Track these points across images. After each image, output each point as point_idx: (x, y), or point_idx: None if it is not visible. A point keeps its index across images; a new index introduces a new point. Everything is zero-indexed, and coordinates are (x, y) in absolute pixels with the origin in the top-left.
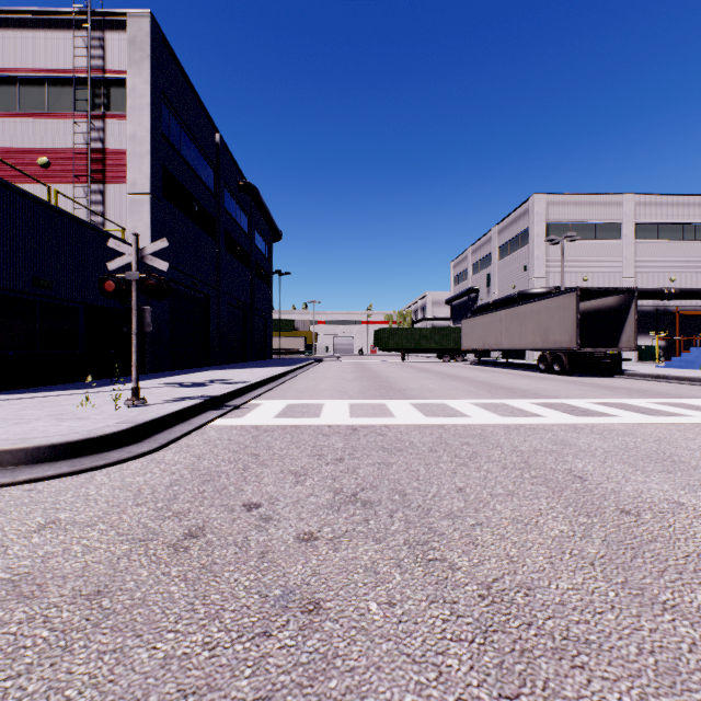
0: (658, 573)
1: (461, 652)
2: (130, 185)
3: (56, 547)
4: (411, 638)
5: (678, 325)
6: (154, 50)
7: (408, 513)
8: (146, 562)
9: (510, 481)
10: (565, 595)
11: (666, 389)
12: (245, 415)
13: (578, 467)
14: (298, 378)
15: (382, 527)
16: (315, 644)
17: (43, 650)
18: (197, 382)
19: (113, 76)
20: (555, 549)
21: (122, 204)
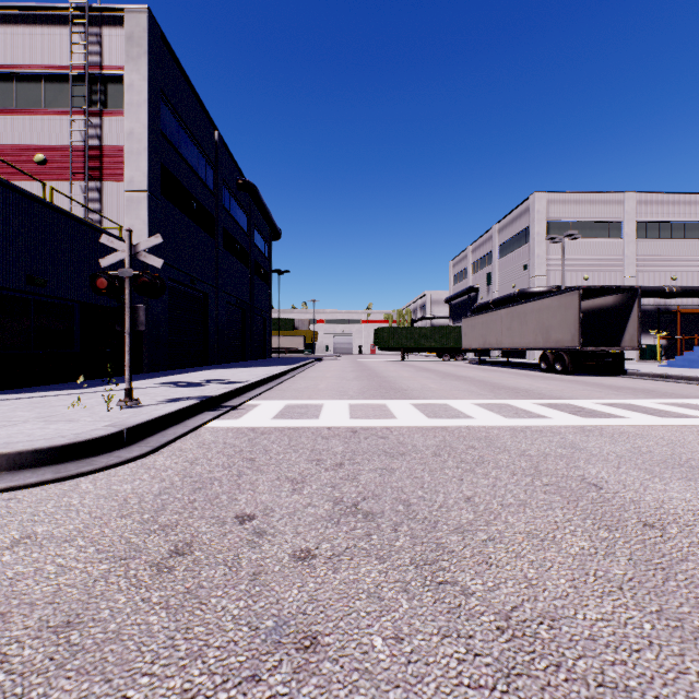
0: (696, 599)
1: None
2: (128, 183)
3: (28, 566)
4: (422, 683)
5: (679, 324)
6: (152, 46)
7: (413, 526)
8: (125, 585)
9: (521, 489)
10: (595, 627)
11: (671, 389)
12: (242, 416)
13: (592, 473)
14: (297, 377)
15: (386, 543)
16: (312, 692)
17: None
18: (194, 382)
19: (110, 72)
20: (578, 569)
21: (119, 201)
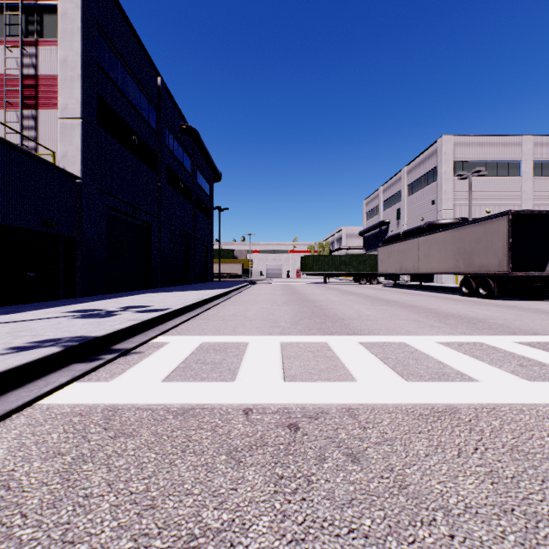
0: None
1: None
2: (62, 110)
3: None
4: None
5: None
6: None
7: None
8: None
9: None
10: None
11: None
12: (123, 372)
13: None
14: (229, 301)
15: None
16: None
17: None
18: (109, 310)
19: (45, 2)
20: None
21: (54, 129)
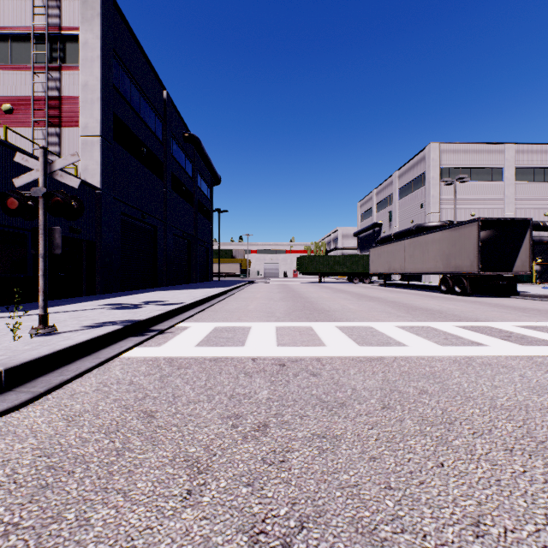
0: None
1: None
2: (83, 128)
3: None
4: None
5: None
6: (104, 10)
7: None
8: None
9: (547, 493)
10: None
11: None
12: (166, 342)
13: None
14: (231, 298)
15: None
16: None
17: None
18: (134, 304)
19: (68, 32)
20: None
21: (76, 145)
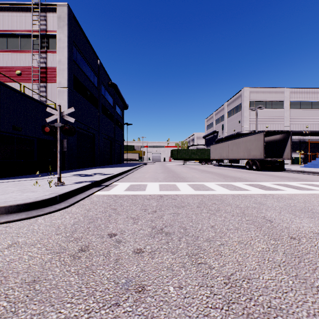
0: (312, 270)
1: (217, 315)
2: (58, 83)
3: (15, 256)
4: (190, 306)
5: (309, 148)
6: (69, 21)
7: (187, 238)
8: (59, 264)
9: (236, 222)
10: (267, 282)
11: (305, 177)
12: (110, 190)
13: (268, 215)
14: (135, 172)
15: (175, 246)
16: (142, 310)
17: (3, 313)
18: (89, 174)
19: (50, 33)
20: (260, 257)
21: (54, 92)
